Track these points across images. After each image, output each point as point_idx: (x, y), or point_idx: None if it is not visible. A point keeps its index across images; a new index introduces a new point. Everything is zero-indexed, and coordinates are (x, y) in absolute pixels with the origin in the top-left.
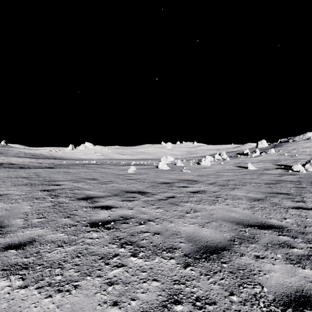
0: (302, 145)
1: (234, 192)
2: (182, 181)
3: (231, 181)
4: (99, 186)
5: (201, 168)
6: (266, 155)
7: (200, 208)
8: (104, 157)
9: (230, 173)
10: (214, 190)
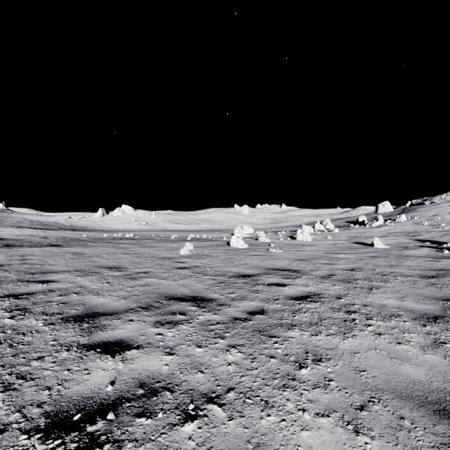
0: (446, 208)
1: (376, 298)
2: (272, 272)
3: (357, 271)
4: (121, 284)
5: (298, 246)
6: (394, 224)
7: (324, 347)
8: (149, 227)
9: (349, 254)
10: (336, 292)
